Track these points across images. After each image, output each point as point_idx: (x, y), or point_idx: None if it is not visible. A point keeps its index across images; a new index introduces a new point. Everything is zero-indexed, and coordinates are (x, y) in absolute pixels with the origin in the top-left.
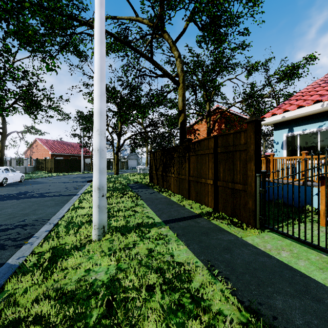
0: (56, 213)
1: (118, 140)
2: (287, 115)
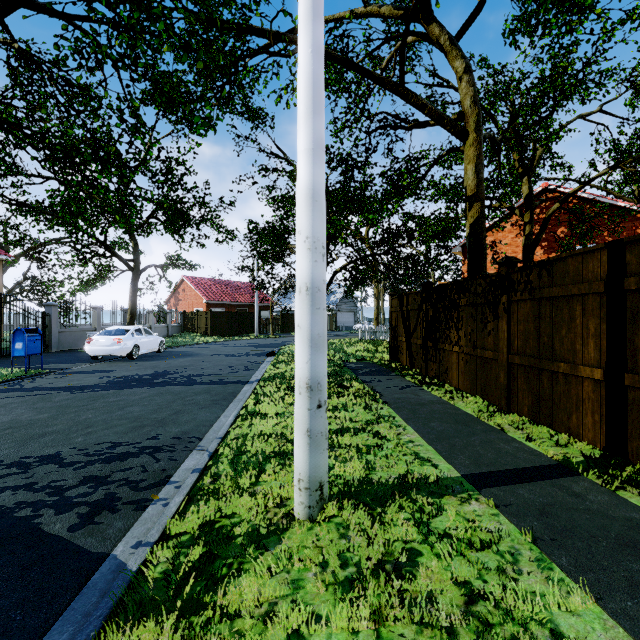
0: (214, 425)
1: None
2: None
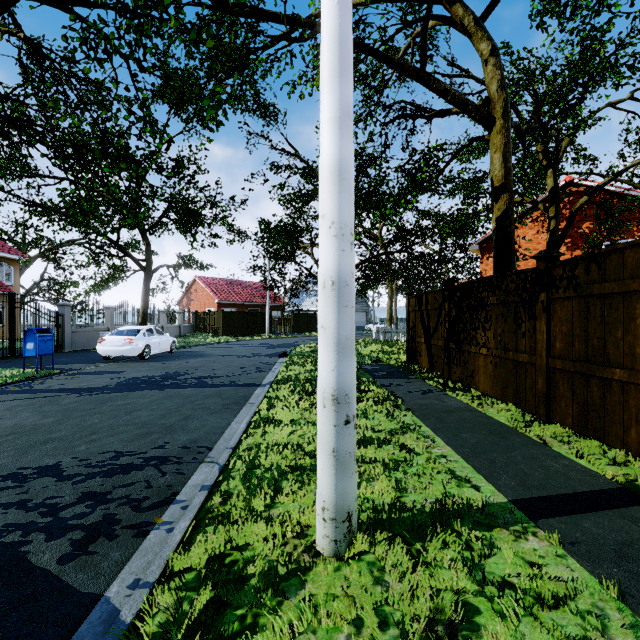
0: (225, 432)
1: None
2: None
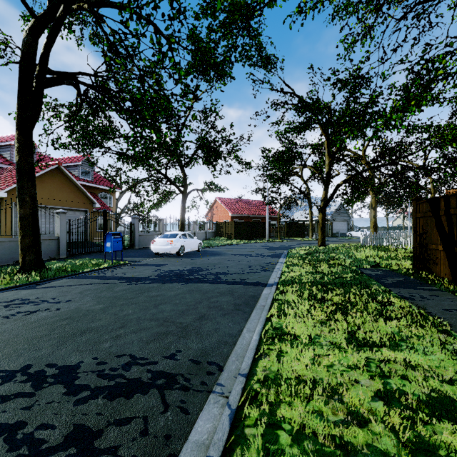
0: (236, 343)
1: (325, 188)
2: None
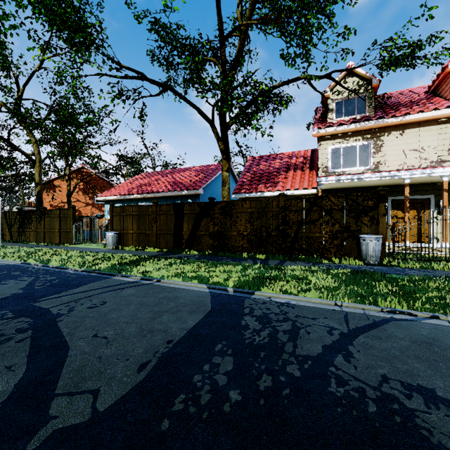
0: None
1: None
2: (107, 198)
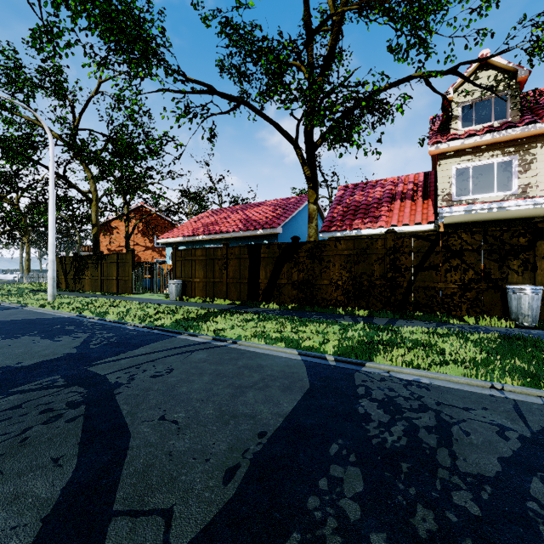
0: None
1: None
2: (169, 240)
